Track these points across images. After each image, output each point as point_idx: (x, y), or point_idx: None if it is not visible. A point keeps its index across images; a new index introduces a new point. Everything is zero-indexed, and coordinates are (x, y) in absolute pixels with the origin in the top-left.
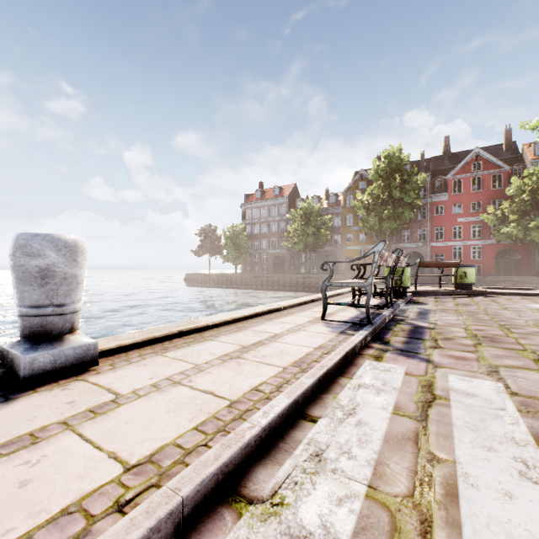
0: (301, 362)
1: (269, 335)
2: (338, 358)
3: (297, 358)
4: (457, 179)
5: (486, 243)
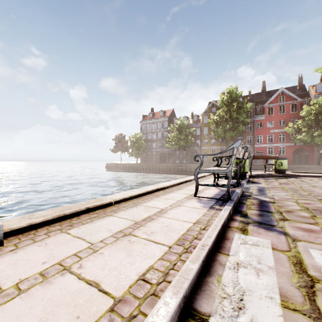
0: (183, 239)
1: (156, 210)
2: (215, 235)
3: (180, 234)
4: (270, 107)
5: (287, 145)
